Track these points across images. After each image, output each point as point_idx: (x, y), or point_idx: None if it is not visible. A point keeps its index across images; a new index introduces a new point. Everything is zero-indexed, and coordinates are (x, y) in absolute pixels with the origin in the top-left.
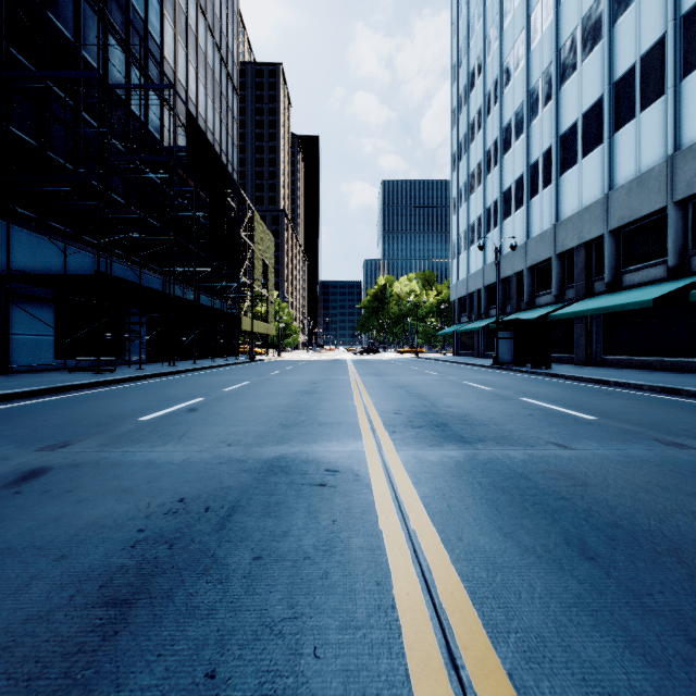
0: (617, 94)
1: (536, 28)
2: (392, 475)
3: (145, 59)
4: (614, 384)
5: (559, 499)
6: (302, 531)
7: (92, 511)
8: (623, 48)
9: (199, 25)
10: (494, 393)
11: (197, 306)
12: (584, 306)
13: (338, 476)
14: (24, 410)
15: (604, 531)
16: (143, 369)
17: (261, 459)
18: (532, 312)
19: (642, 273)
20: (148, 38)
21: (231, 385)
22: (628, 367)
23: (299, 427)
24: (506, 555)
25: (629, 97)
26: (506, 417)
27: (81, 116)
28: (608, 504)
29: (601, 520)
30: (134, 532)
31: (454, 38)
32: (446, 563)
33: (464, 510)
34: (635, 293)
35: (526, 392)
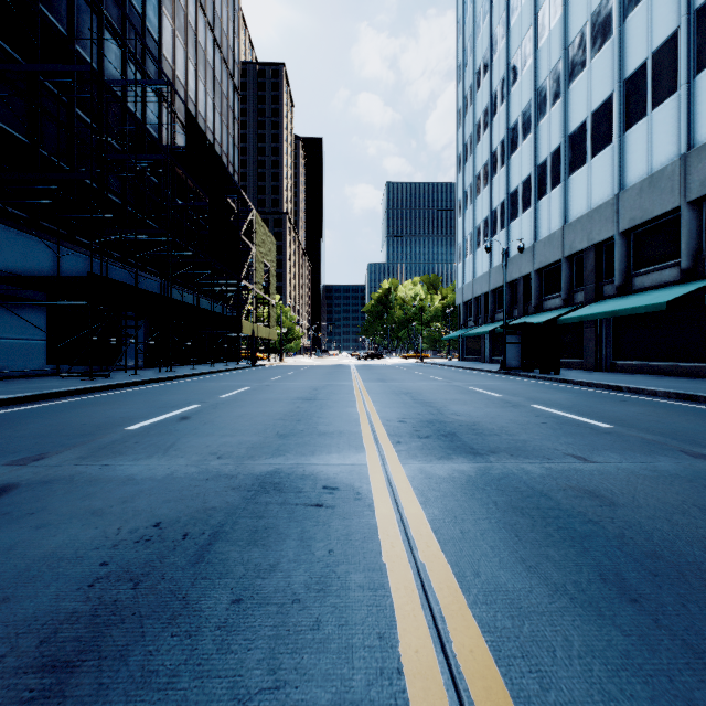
0: (627, 91)
1: (544, 25)
2: (396, 493)
3: (142, 55)
4: (628, 390)
5: (586, 523)
6: (293, 564)
7: (53, 539)
8: (634, 44)
9: (199, 22)
10: (503, 399)
11: (196, 309)
12: (594, 309)
13: (337, 495)
14: (5, 418)
15: (643, 563)
16: (138, 374)
17: (253, 474)
18: (540, 316)
19: (653, 276)
20: (145, 34)
21: (228, 391)
22: (639, 372)
23: (297, 438)
24: (532, 596)
25: (640, 94)
26: (518, 425)
27: (74, 113)
28: (642, 528)
29: (638, 549)
30: (95, 566)
31: (459, 37)
32: (462, 608)
33: (480, 537)
34: (647, 296)
35: (537, 398)
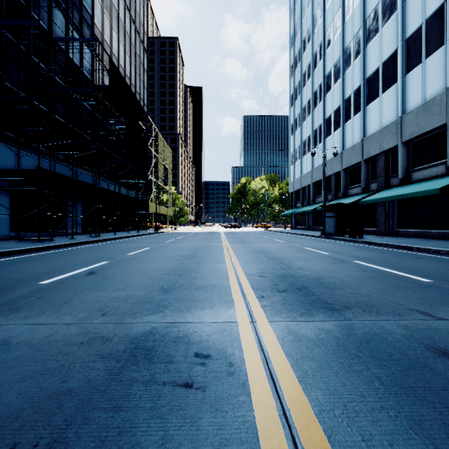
0: (408, 47)
1: (349, 7)
2: (271, 364)
3: (80, 23)
4: (417, 249)
5: None
6: None
7: None
8: (413, 15)
9: (120, 4)
10: (332, 256)
11: (116, 194)
12: (385, 194)
13: (209, 367)
14: None
15: None
16: (74, 238)
17: (128, 336)
18: (346, 199)
19: (426, 171)
20: (82, 9)
21: (133, 250)
22: (415, 236)
23: (177, 292)
24: None
25: (417, 48)
26: (354, 279)
27: (31, 59)
28: None
29: None
30: None
31: (291, 18)
32: None
33: None
34: (423, 184)
35: (356, 255)
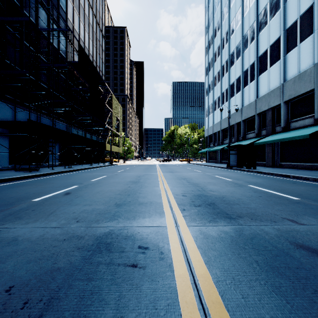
0: (287, 35)
1: (247, 6)
2: (187, 253)
3: (57, 18)
4: (293, 177)
5: None
6: None
7: None
8: (291, 12)
9: (85, 4)
10: (233, 182)
11: (83, 138)
12: (272, 138)
13: (147, 254)
14: None
15: None
16: (54, 169)
17: (94, 235)
18: (245, 141)
19: (300, 122)
20: (59, 8)
21: (95, 178)
22: (293, 168)
23: (126, 206)
24: None
25: (294, 36)
26: (247, 198)
27: (23, 43)
28: None
29: None
30: None
31: (206, 13)
32: None
33: (259, 303)
34: (298, 131)
35: (250, 181)
